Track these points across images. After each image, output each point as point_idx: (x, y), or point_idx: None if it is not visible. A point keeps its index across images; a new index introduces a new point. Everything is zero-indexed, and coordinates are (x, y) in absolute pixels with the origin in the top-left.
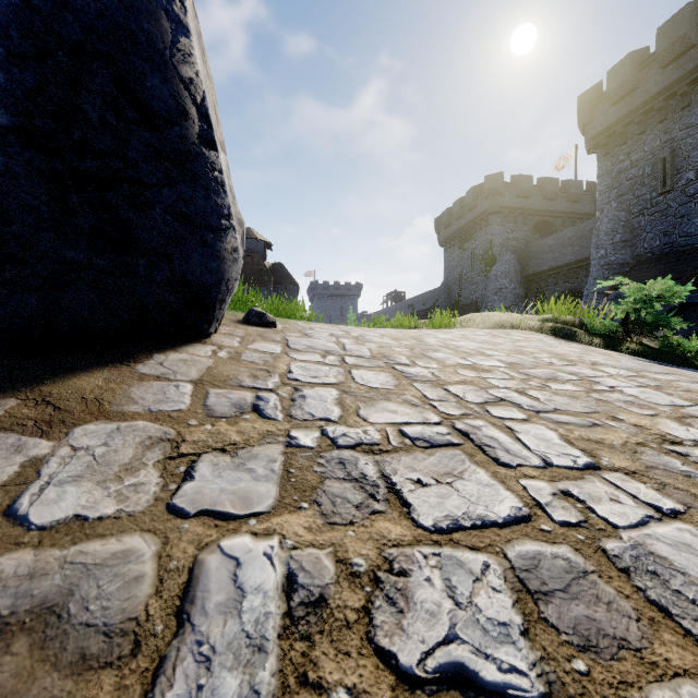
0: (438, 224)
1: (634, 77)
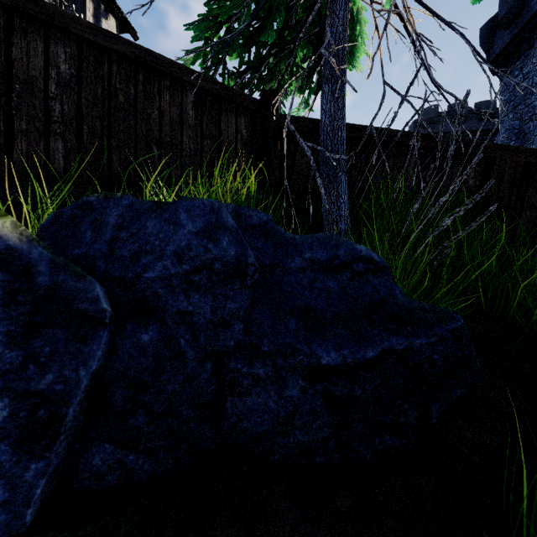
0: None
1: (519, 1)
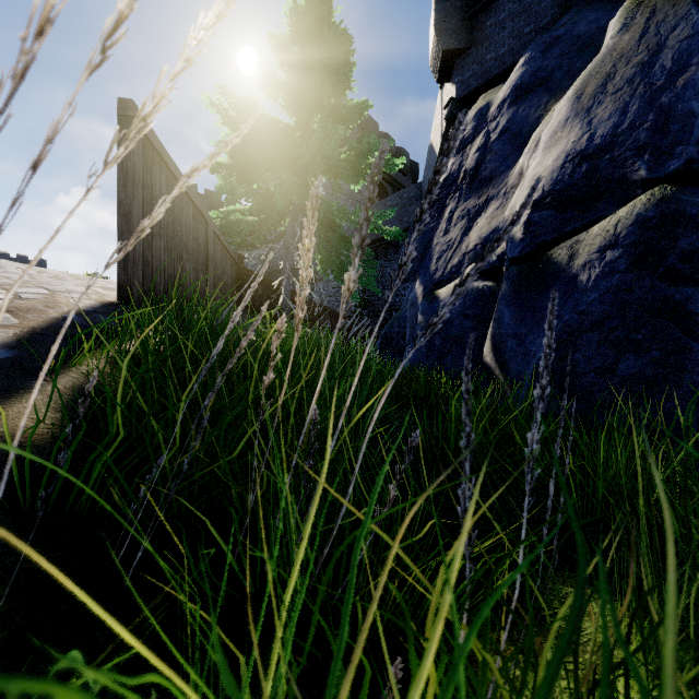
0: None
1: None
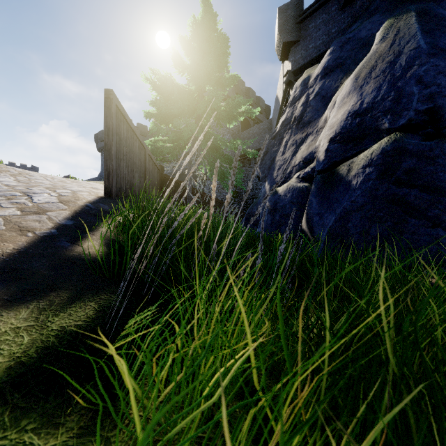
0: (97, 138)
1: None
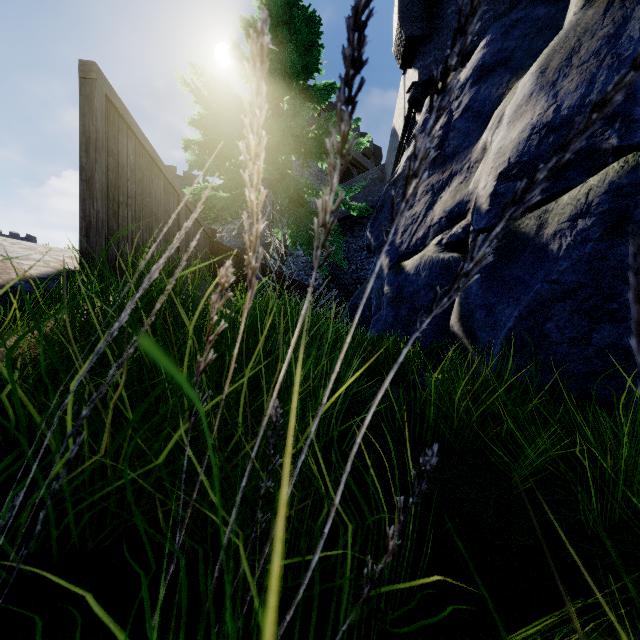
0: None
1: None
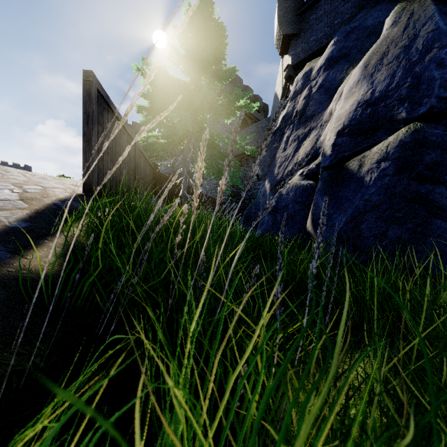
0: None
1: None
